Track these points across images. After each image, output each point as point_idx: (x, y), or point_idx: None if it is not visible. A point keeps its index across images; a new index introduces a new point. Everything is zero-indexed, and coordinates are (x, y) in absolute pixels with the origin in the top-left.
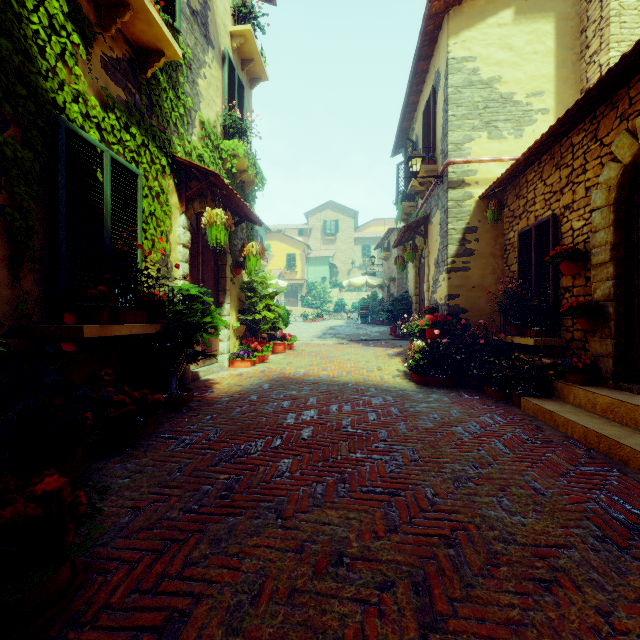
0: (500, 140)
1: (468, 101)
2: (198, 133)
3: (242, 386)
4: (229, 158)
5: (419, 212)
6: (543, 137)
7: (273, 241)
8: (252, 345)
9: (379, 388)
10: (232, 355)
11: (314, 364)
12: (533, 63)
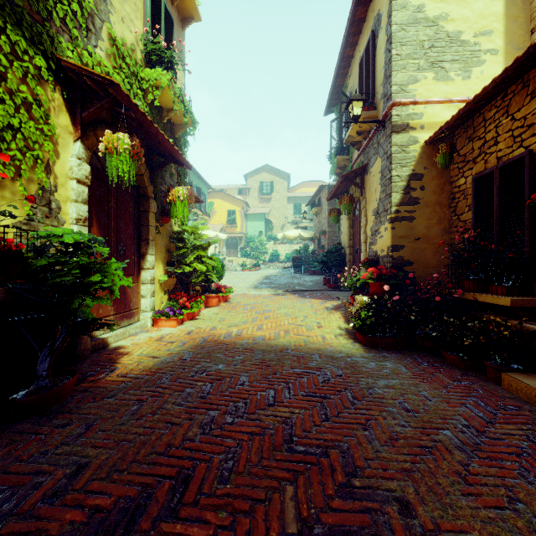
0: (447, 82)
1: (413, 40)
2: (106, 49)
3: (157, 358)
4: (151, 89)
5: (354, 165)
6: (529, 50)
7: (216, 199)
8: (180, 300)
9: (323, 354)
10: (156, 313)
11: (249, 321)
12: (481, 0)
